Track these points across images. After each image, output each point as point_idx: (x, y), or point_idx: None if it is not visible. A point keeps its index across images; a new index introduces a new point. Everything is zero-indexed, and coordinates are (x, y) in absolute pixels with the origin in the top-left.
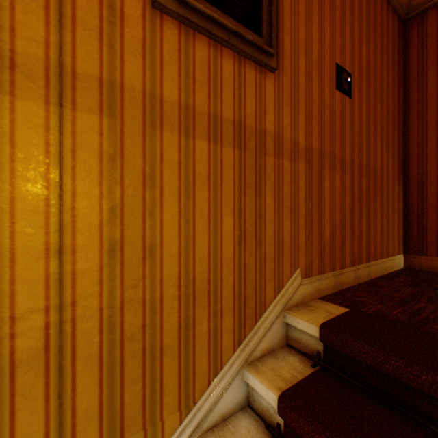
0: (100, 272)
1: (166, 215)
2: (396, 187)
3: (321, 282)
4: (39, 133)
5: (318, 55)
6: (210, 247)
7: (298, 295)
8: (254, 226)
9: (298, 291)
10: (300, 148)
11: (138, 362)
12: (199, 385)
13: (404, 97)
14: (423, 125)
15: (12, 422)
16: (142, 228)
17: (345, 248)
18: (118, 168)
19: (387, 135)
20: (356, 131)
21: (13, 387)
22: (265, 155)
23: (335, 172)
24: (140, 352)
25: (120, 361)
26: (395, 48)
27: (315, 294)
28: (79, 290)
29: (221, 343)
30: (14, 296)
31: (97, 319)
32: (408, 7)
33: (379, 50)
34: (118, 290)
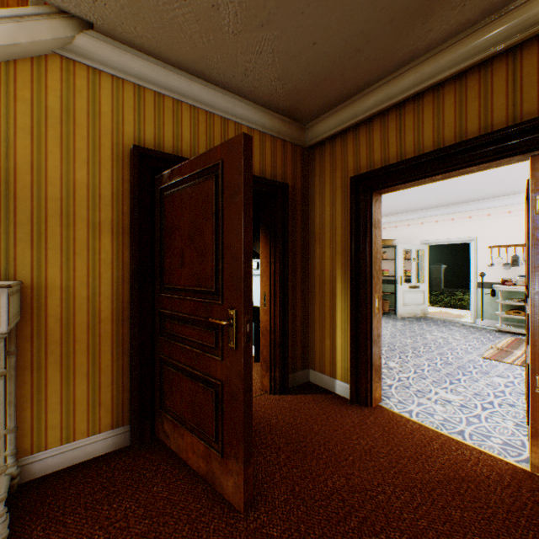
0: None
1: None
2: None
3: None
4: None
5: None
6: None
7: None
8: None
9: None
10: None
11: None
12: None
13: None
14: None
15: None
16: None
17: None
18: None
19: None
20: None
21: None
22: None
23: None
24: None
25: None
26: None
27: None
28: None
29: None
30: None
31: None
32: None
33: None
34: None
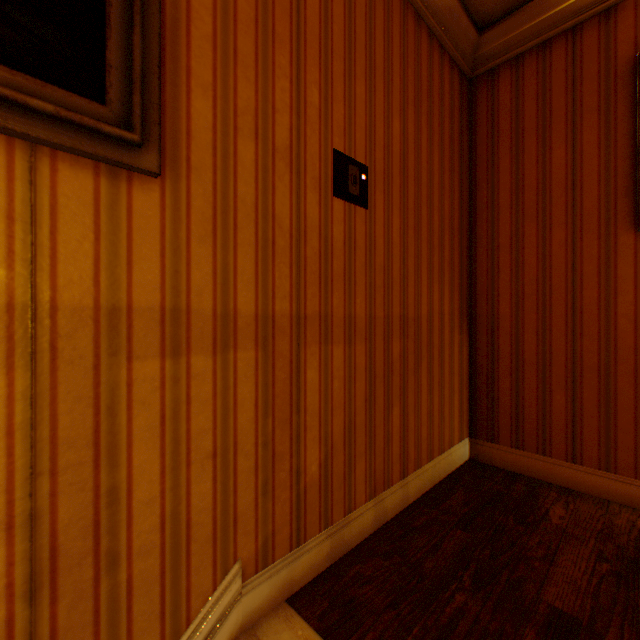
0: None
1: None
2: (458, 336)
3: (299, 561)
4: None
5: (292, 134)
6: None
7: (235, 619)
8: (91, 532)
9: (233, 610)
10: (241, 322)
11: None
12: None
13: (471, 196)
14: (494, 243)
15: None
16: None
17: (357, 472)
18: None
19: (442, 259)
20: (380, 262)
21: None
22: (131, 359)
23: (334, 346)
24: None
25: None
26: (455, 120)
27: (281, 593)
28: None
29: None
30: None
31: None
32: (475, 60)
33: (426, 123)
34: None
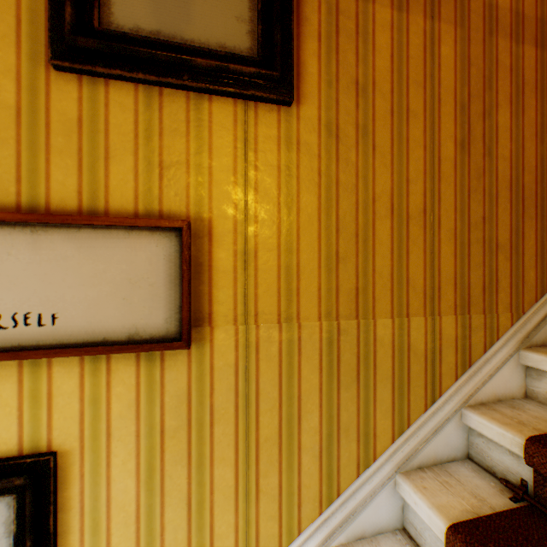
0: (454, 160)
1: (499, 119)
2: None
3: None
4: (419, 42)
5: None
6: (536, 158)
7: None
8: None
9: None
10: None
11: (479, 250)
12: (526, 297)
13: None
14: None
15: (406, 260)
16: (481, 128)
17: None
18: (465, 72)
19: None
20: None
21: (407, 234)
22: None
23: None
24: (480, 242)
25: (467, 243)
26: None
27: None
28: (441, 172)
29: (546, 263)
30: (407, 165)
31: (452, 201)
32: None
33: None
34: (465, 180)
